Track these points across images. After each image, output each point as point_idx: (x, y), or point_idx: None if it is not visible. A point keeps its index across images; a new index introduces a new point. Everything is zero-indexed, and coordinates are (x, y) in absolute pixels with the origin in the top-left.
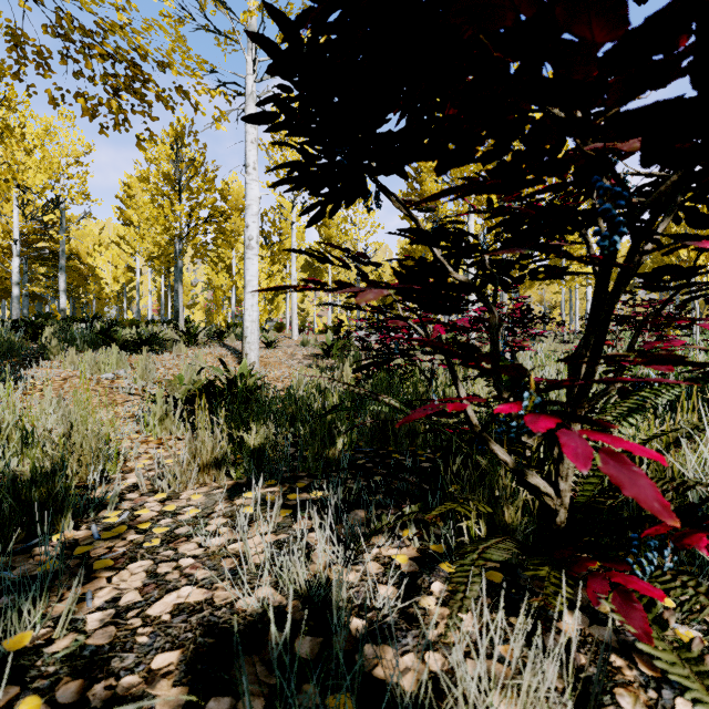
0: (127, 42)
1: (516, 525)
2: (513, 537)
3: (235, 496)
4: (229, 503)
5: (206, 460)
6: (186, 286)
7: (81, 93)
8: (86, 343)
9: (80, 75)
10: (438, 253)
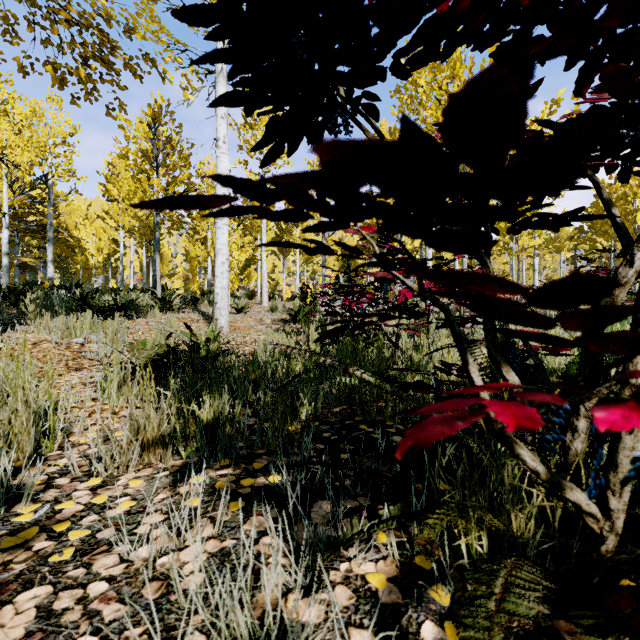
0: (91, 4)
1: (528, 538)
2: (529, 560)
3: (180, 482)
4: (172, 491)
5: (152, 437)
6: (166, 257)
7: (50, 62)
8: (65, 309)
9: (48, 43)
10: None
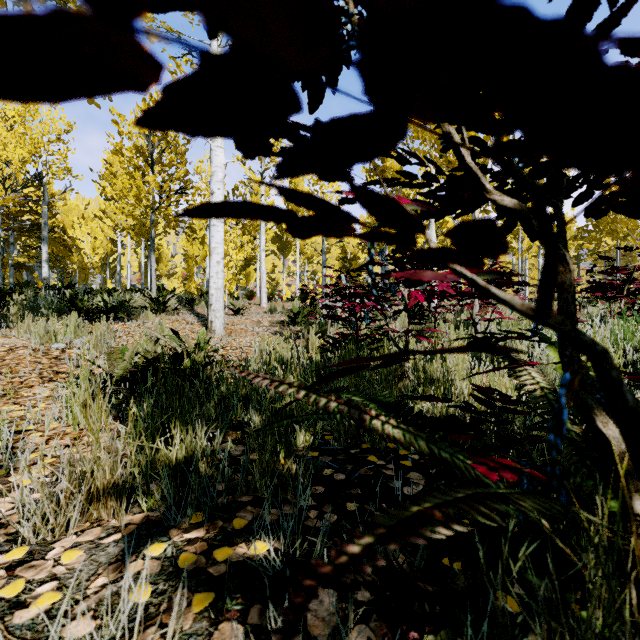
0: None
1: None
2: None
3: (133, 553)
4: (118, 572)
5: (103, 484)
6: (165, 257)
7: None
8: (52, 311)
9: None
10: (467, 155)
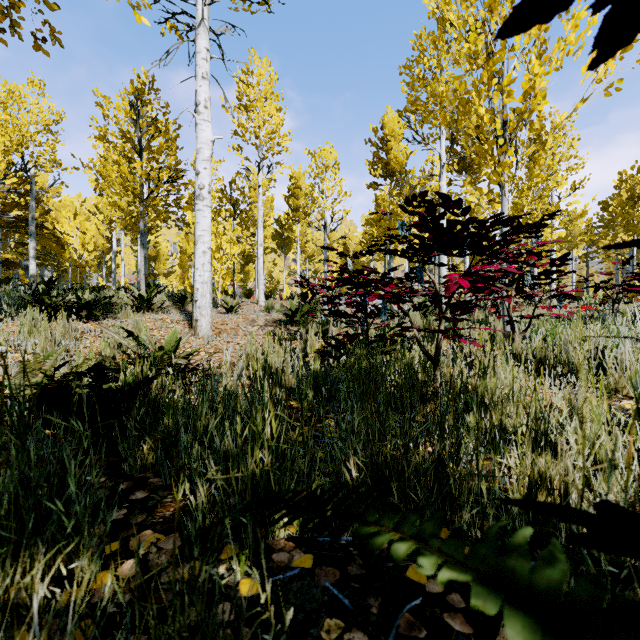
0: None
1: None
2: None
3: None
4: None
5: None
6: (163, 255)
7: None
8: (17, 308)
9: None
10: None
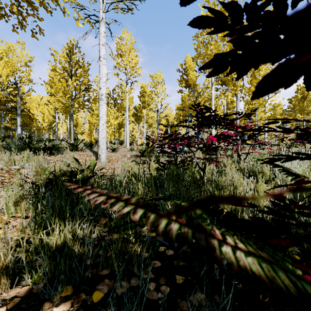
0: None
1: None
2: None
3: None
4: None
5: None
6: (79, 124)
7: None
8: (18, 149)
9: None
10: None
